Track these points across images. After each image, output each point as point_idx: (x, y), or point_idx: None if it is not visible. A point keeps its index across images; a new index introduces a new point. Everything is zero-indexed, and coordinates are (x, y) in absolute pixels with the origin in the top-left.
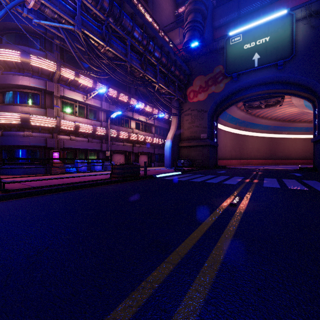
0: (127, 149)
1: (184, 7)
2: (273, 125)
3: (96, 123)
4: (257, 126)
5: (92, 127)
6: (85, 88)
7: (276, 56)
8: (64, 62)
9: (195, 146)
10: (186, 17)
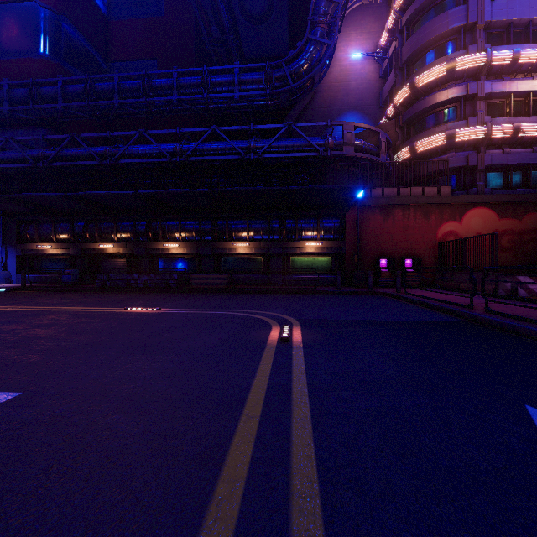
0: None
1: None
2: None
3: None
4: None
5: None
6: None
7: None
8: None
9: None
10: None
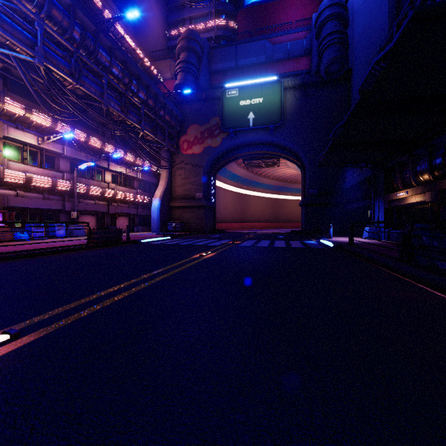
0: (101, 209)
1: (177, 30)
2: (276, 185)
3: (55, 175)
4: (260, 185)
5: (50, 180)
6: (40, 127)
7: (268, 120)
8: (7, 90)
9: (189, 207)
10: (179, 53)
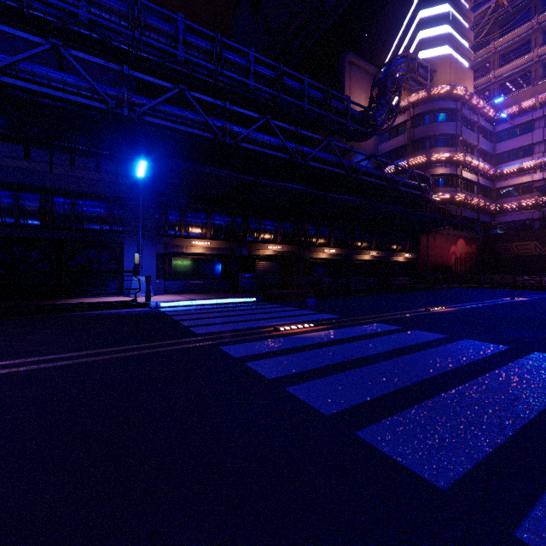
0: None
1: None
2: None
3: None
4: None
5: None
6: None
7: None
8: None
9: None
10: None
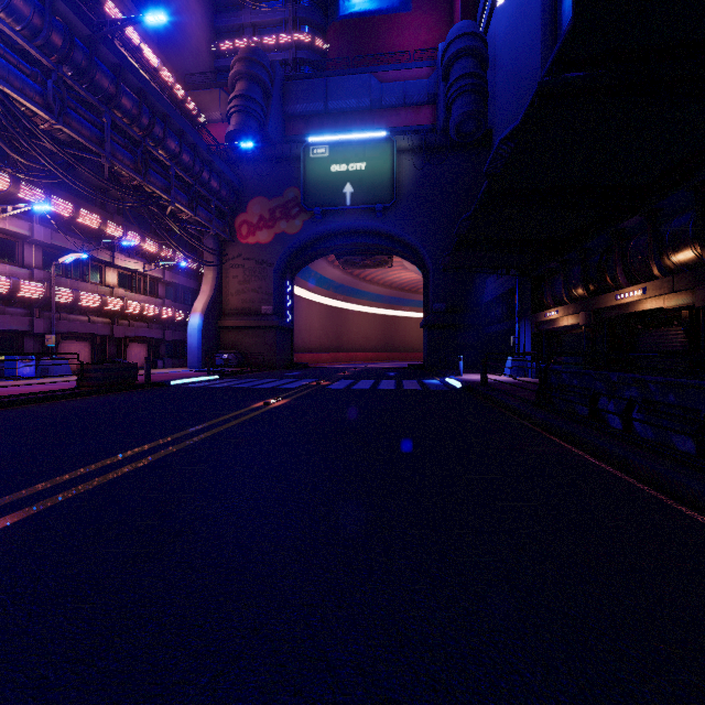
0: (99, 330)
1: (231, 42)
2: (388, 295)
3: (17, 272)
4: (364, 295)
5: (7, 280)
6: None
7: (375, 197)
8: None
9: (251, 328)
10: (233, 82)
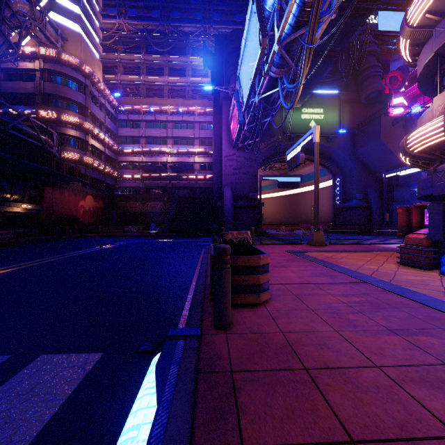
0: None
1: None
2: None
3: None
4: None
5: None
6: None
7: None
8: None
9: None
10: None
